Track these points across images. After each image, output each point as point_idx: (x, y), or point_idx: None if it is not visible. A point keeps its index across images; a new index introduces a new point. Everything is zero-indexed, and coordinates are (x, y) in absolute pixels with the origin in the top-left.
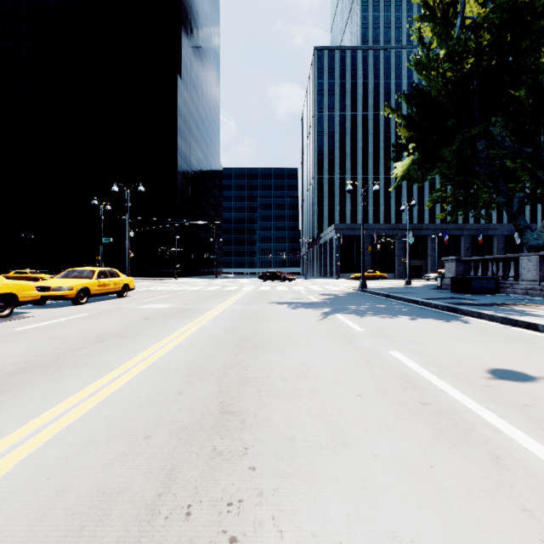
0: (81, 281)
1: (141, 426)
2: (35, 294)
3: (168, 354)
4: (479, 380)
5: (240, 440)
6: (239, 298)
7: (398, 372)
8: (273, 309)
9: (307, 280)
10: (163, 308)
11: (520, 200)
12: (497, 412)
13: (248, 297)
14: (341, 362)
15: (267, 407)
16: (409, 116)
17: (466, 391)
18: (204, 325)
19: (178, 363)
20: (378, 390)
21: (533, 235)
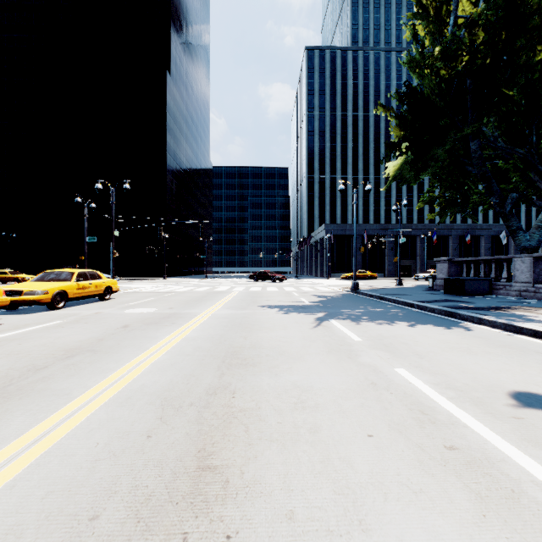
0: (57, 284)
1: (89, 496)
2: (3, 299)
3: (143, 376)
4: (505, 409)
5: (221, 521)
6: (228, 301)
7: (409, 399)
8: (264, 314)
9: (298, 280)
10: (146, 314)
11: (513, 201)
12: (541, 461)
13: (238, 299)
14: (342, 384)
15: (257, 458)
16: (401, 115)
17: (494, 426)
18: (188, 335)
19: (152, 388)
20: (391, 427)
21: (525, 236)
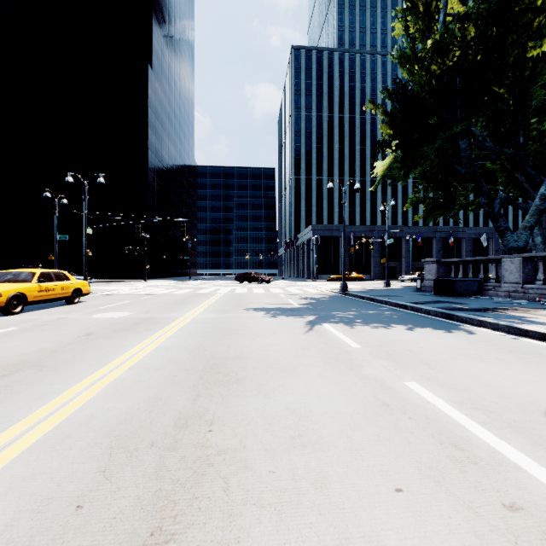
0: (14, 286)
1: None
2: None
3: (94, 401)
4: None
5: None
6: (211, 304)
7: (434, 426)
8: (250, 318)
9: (285, 282)
10: (117, 319)
11: (502, 201)
12: None
13: (222, 302)
14: (348, 407)
15: (241, 543)
16: (391, 113)
17: None
18: (162, 344)
19: (103, 420)
20: (423, 473)
21: (513, 236)
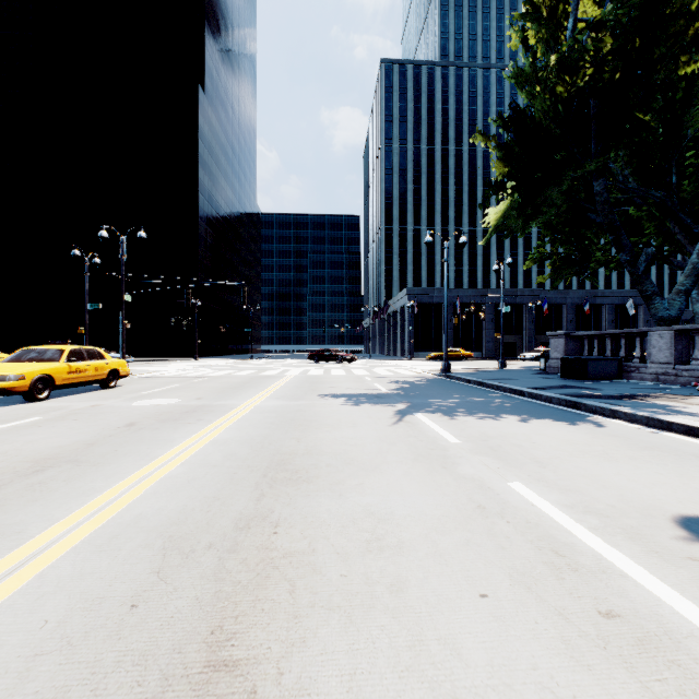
0: (39, 366)
1: None
2: None
3: (143, 500)
4: (674, 545)
5: None
6: (278, 389)
7: (535, 531)
8: (326, 406)
9: (372, 361)
10: (163, 407)
11: (648, 258)
12: None
13: (292, 386)
14: (436, 509)
15: (306, 643)
16: (506, 147)
17: (665, 574)
18: (218, 437)
19: (153, 520)
20: (514, 579)
21: (663, 303)
